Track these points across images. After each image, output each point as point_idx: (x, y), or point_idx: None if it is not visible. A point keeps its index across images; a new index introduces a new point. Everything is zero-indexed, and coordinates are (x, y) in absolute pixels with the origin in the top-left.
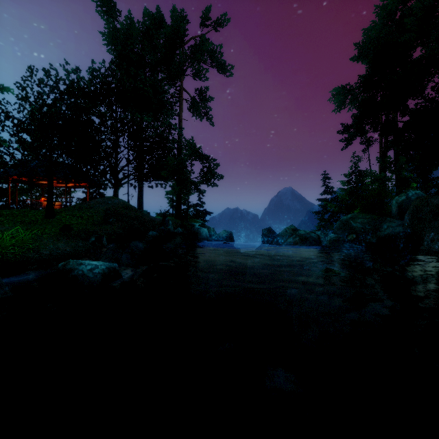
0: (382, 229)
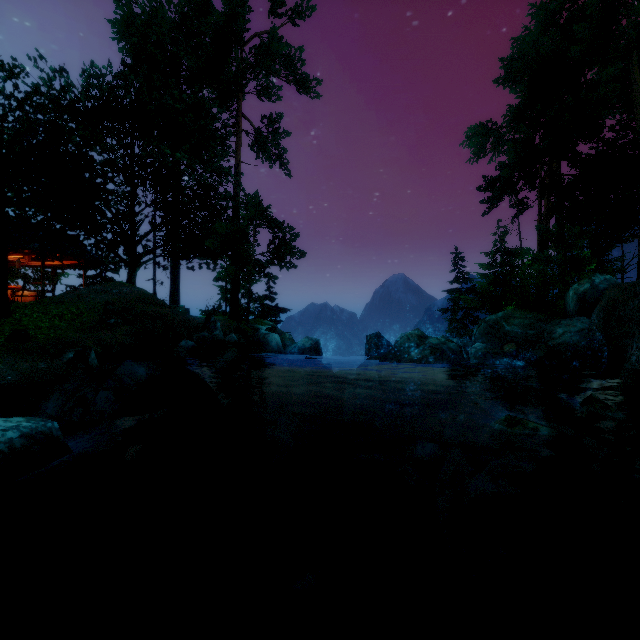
0: (555, 335)
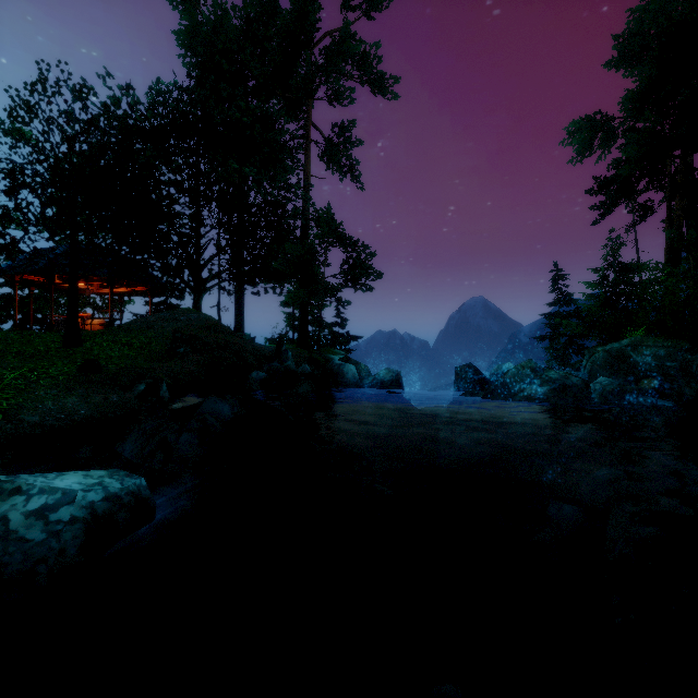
0: None
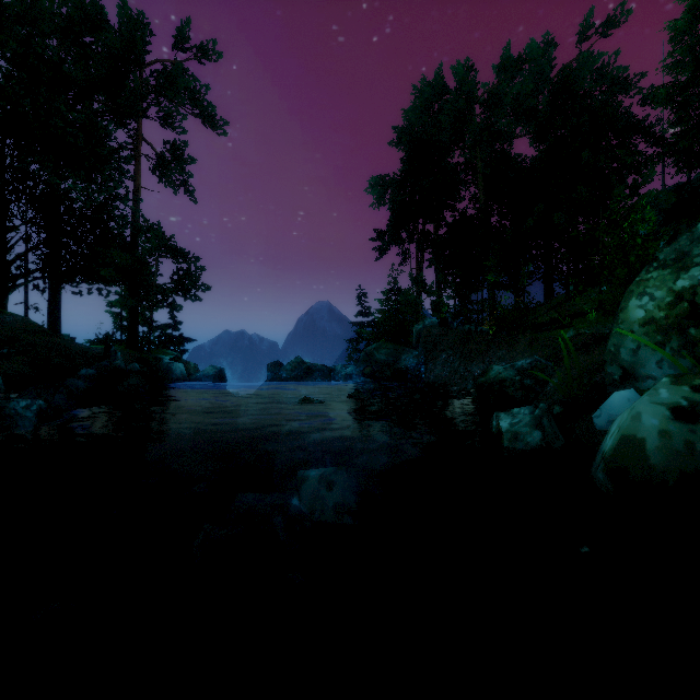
0: (401, 361)
